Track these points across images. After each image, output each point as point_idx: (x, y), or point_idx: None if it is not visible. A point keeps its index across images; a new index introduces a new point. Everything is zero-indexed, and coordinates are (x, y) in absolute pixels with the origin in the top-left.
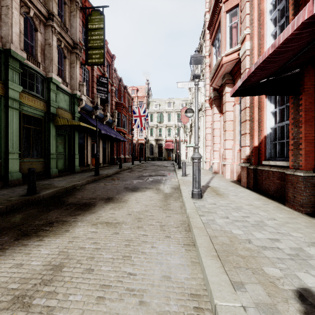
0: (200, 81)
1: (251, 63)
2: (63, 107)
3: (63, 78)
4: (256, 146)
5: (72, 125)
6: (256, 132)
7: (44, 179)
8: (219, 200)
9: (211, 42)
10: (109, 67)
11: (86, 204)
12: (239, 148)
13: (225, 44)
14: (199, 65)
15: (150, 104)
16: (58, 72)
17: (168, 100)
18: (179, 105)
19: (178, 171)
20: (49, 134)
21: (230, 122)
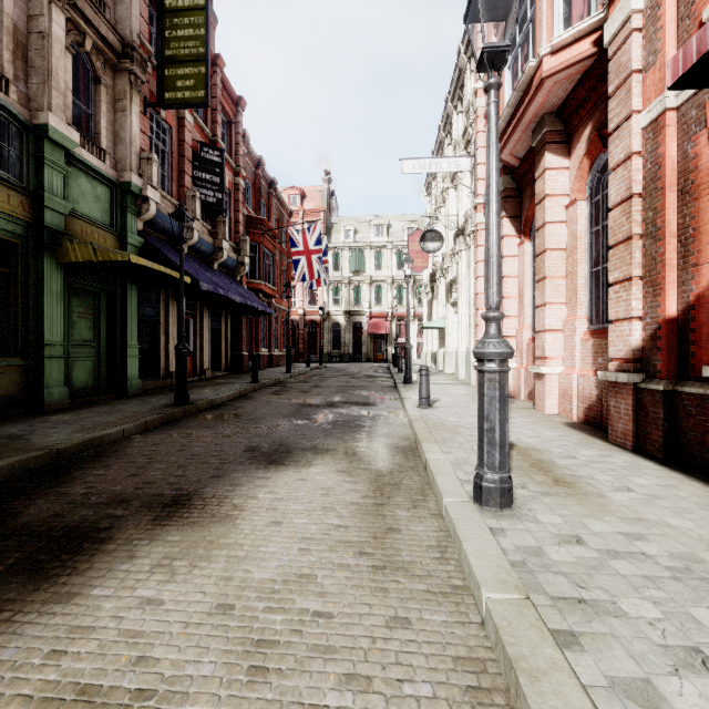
0: (460, 156)
1: (650, 51)
2: (89, 215)
3: (91, 139)
4: (673, 317)
5: (119, 268)
6: (671, 271)
7: (16, 419)
8: (580, 513)
9: (499, 35)
10: (229, 128)
11: (74, 538)
12: (589, 329)
13: (550, 18)
14: (455, 125)
15: (334, 229)
16: (78, 120)
17: (376, 219)
18: (403, 232)
19: (407, 391)
20: (42, 287)
21: (558, 254)
